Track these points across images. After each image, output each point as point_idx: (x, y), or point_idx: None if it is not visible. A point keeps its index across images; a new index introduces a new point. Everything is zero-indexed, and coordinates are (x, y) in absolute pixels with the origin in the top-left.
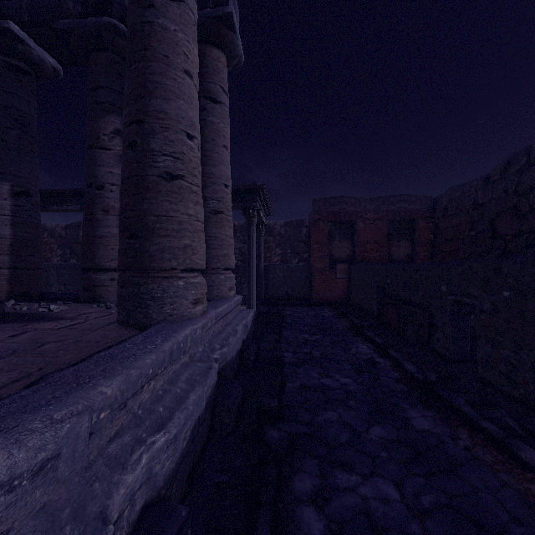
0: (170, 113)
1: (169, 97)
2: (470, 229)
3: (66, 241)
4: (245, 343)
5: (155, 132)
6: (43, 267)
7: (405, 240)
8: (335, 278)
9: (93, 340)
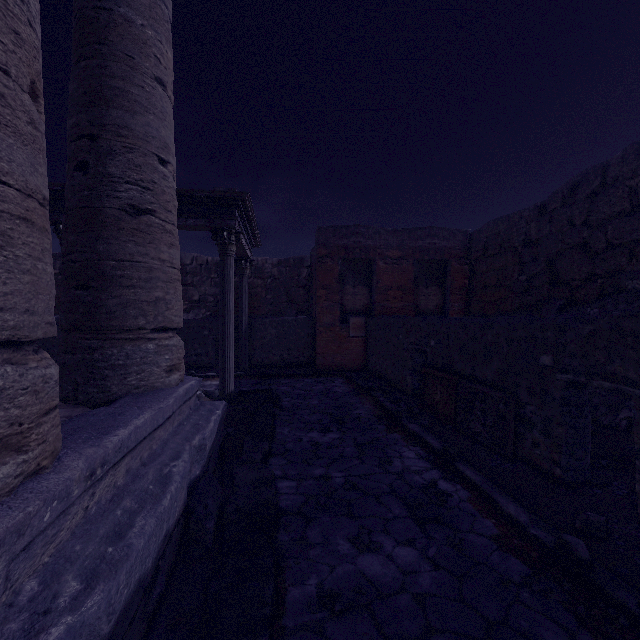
0: None
1: None
2: (519, 273)
3: None
4: (197, 487)
5: None
6: None
7: (435, 286)
8: (348, 337)
9: None
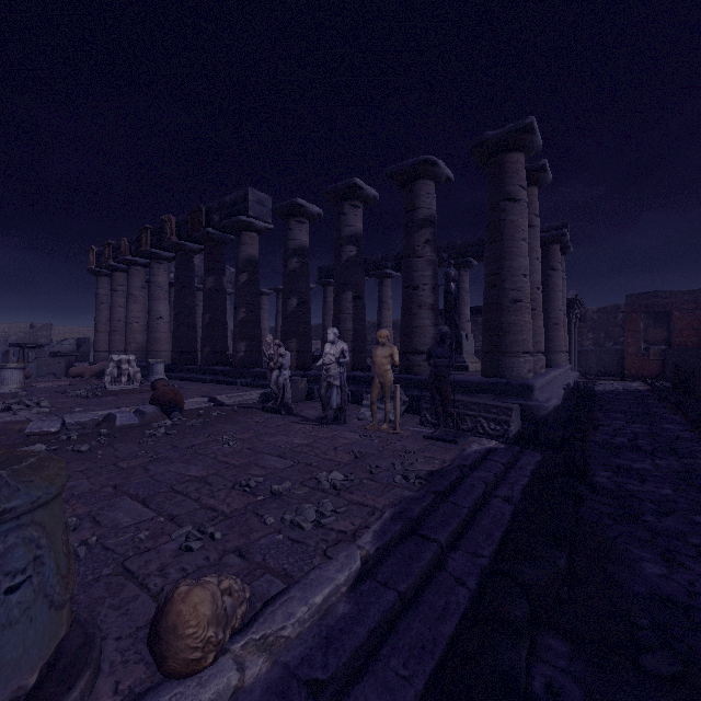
0: (555, 306)
1: (555, 301)
2: None
3: None
4: (576, 382)
5: (551, 312)
6: None
7: None
8: (648, 360)
9: None
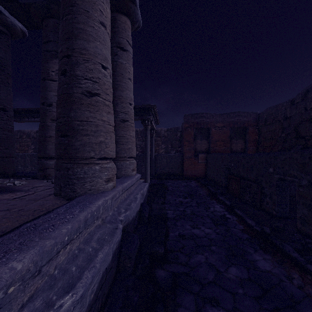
0: (90, 50)
1: (89, 39)
2: (281, 132)
3: (36, 140)
4: (142, 205)
5: (79, 63)
6: (22, 155)
7: (240, 139)
8: (198, 163)
9: (32, 209)
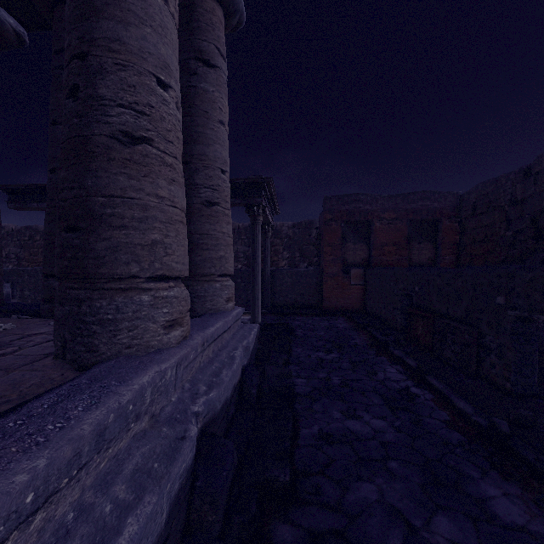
0: (130, 43)
1: (127, 19)
2: (505, 229)
3: None
4: (246, 370)
5: (105, 70)
6: (31, 271)
7: (427, 242)
8: (349, 284)
9: None
